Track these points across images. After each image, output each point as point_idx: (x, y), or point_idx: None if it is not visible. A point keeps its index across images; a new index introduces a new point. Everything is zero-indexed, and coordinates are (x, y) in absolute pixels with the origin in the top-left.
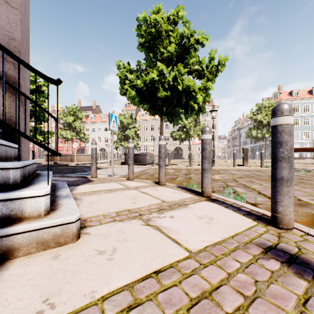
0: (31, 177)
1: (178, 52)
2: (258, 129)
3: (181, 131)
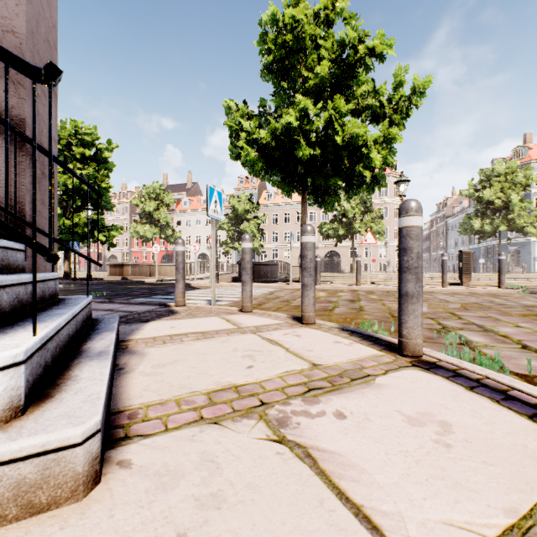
0: (31, 309)
1: (335, 75)
2: (485, 216)
3: (338, 223)
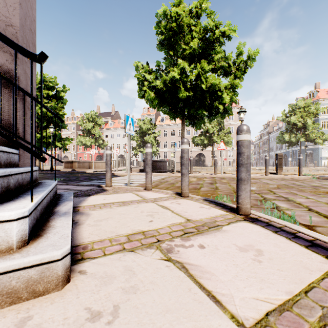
0: (24, 188)
1: (201, 47)
2: (292, 132)
3: (204, 136)
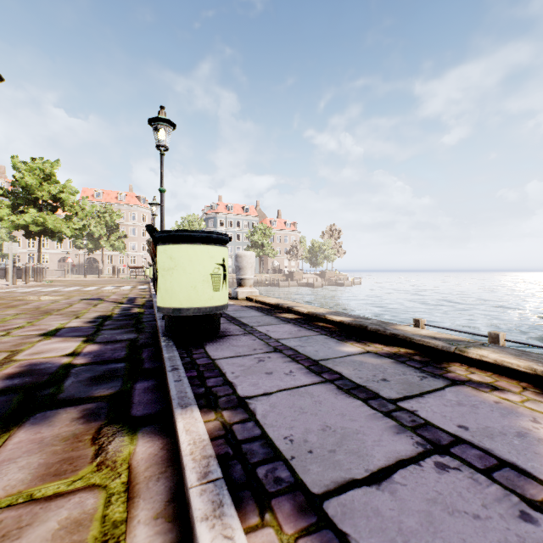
0: None
1: (51, 198)
2: None
3: (89, 240)
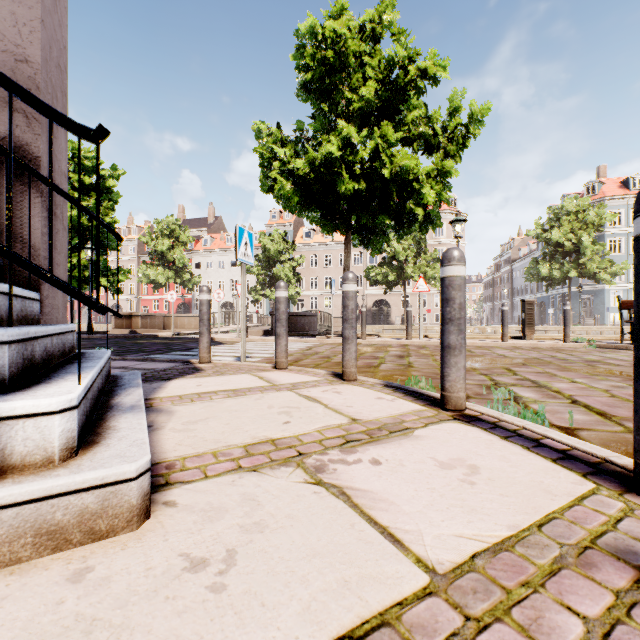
0: (55, 363)
1: (382, 98)
2: (554, 260)
3: (388, 267)
